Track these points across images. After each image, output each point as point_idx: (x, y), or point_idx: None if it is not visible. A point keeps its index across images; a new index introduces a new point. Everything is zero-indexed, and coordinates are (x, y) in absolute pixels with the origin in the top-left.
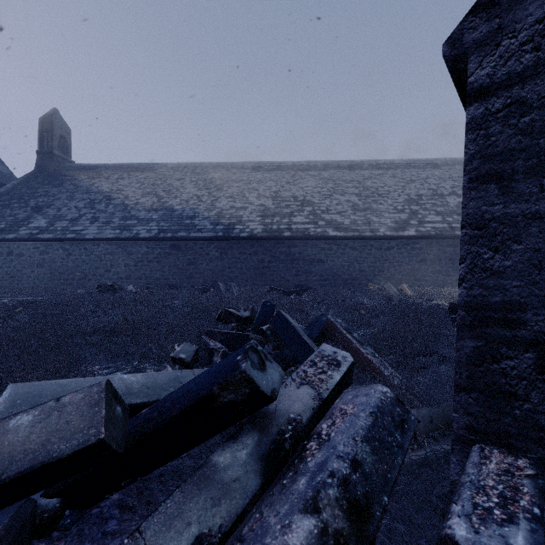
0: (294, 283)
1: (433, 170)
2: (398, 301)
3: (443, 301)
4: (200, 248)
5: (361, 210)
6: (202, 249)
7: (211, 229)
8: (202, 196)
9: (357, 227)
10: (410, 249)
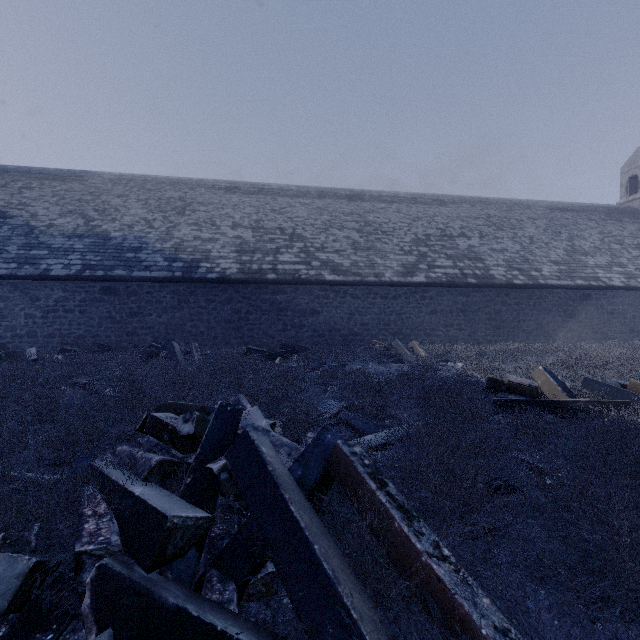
0: (280, 340)
1: (441, 208)
2: (417, 370)
3: (461, 363)
4: (148, 292)
5: (363, 250)
6: (151, 294)
7: (165, 267)
8: (153, 220)
9: (359, 270)
10: (420, 298)
